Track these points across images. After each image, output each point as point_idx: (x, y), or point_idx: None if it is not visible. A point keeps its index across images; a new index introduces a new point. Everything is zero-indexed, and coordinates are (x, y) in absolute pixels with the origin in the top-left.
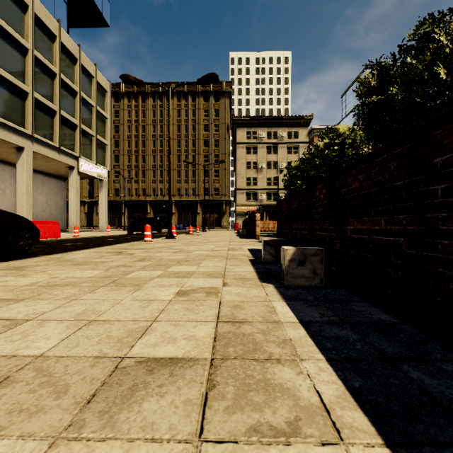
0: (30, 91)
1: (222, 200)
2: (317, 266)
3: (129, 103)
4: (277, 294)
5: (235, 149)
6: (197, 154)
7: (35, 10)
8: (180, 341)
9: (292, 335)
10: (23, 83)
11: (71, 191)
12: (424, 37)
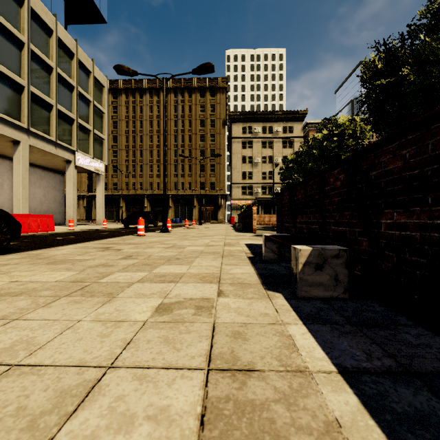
0: (26, 85)
1: (218, 194)
2: (340, 271)
3: (127, 99)
4: (291, 310)
5: (230, 144)
6: (194, 149)
7: (31, 4)
8: (140, 426)
9: (337, 408)
10: (19, 76)
11: (68, 185)
12: (437, 14)
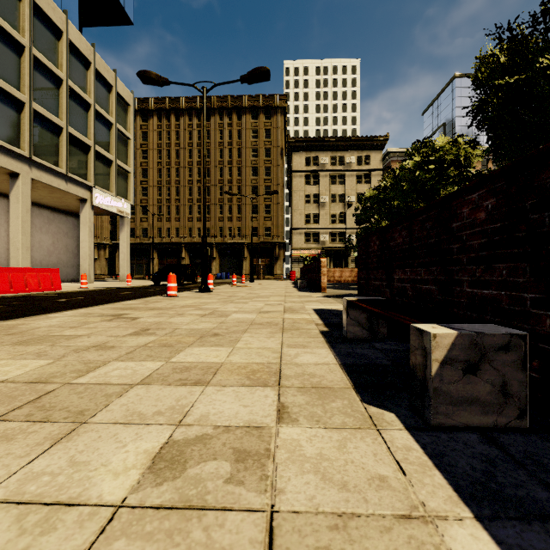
0: (26, 101)
1: (275, 242)
2: (511, 376)
3: (160, 123)
4: (430, 465)
5: (291, 179)
6: (244, 185)
7: None
8: None
9: None
10: (18, 90)
11: (83, 230)
12: None
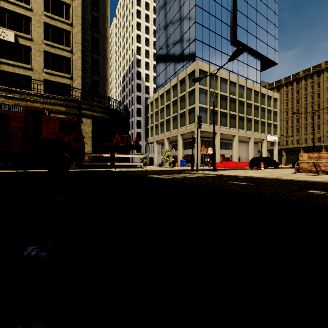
0: (253, 118)
1: None
2: None
3: (287, 89)
4: None
5: None
6: None
7: (254, 89)
8: None
9: None
10: (251, 116)
11: (263, 149)
12: None
